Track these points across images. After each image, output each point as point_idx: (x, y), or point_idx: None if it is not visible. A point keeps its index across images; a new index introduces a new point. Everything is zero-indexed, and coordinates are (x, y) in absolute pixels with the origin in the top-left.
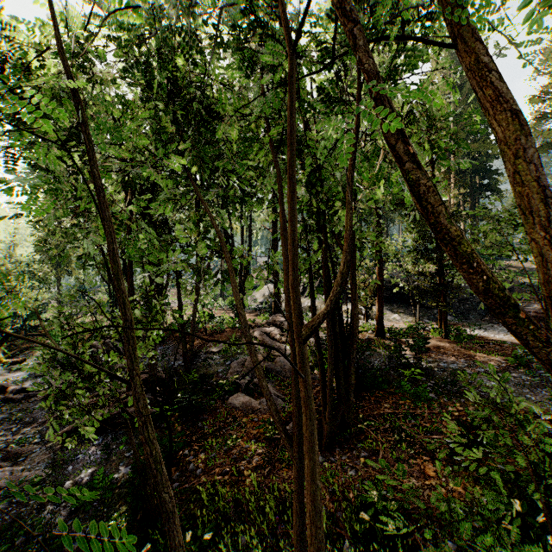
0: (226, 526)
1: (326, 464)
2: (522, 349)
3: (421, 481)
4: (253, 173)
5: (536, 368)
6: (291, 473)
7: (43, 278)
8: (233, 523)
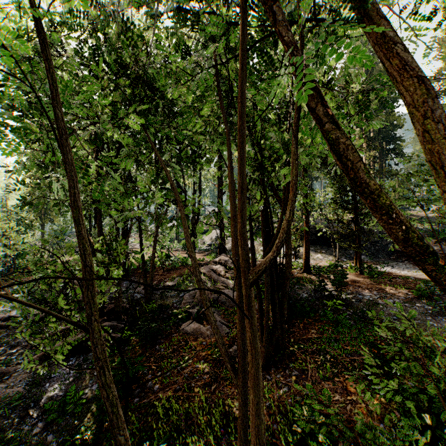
0: (178, 437)
1: (263, 382)
2: (423, 283)
3: (344, 397)
4: (201, 136)
5: (437, 299)
6: (233, 389)
7: (29, 224)
8: (184, 435)
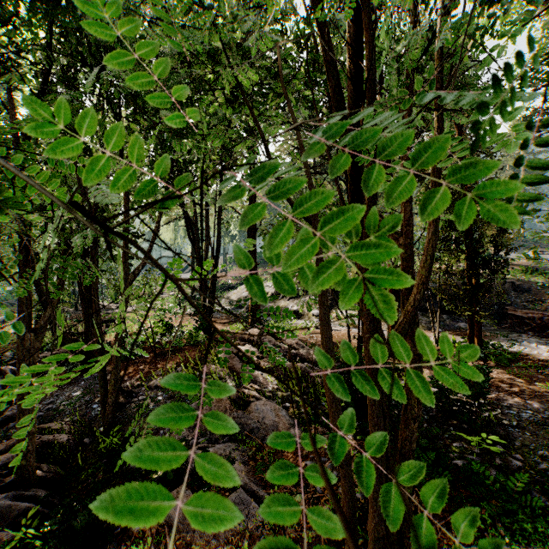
0: None
1: None
2: None
3: None
4: None
5: None
6: None
7: None
8: None
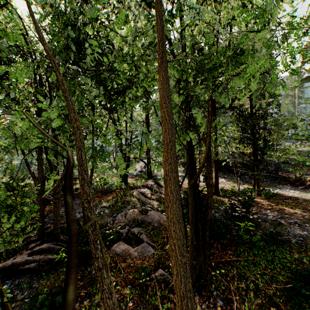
0: None
1: None
2: None
3: None
4: (126, 64)
5: None
6: None
7: None
8: None
